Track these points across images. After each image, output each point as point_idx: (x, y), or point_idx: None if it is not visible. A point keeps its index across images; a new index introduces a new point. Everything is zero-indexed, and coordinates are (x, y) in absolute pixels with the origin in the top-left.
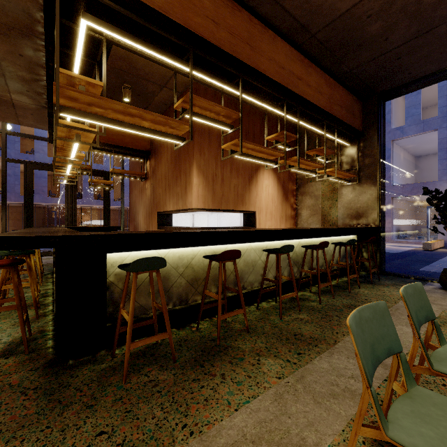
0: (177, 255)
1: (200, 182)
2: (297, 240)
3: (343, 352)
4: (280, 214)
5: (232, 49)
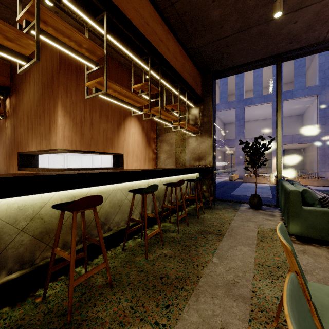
0: (16, 205)
1: (67, 123)
2: (159, 179)
3: (207, 290)
4: (144, 156)
5: None
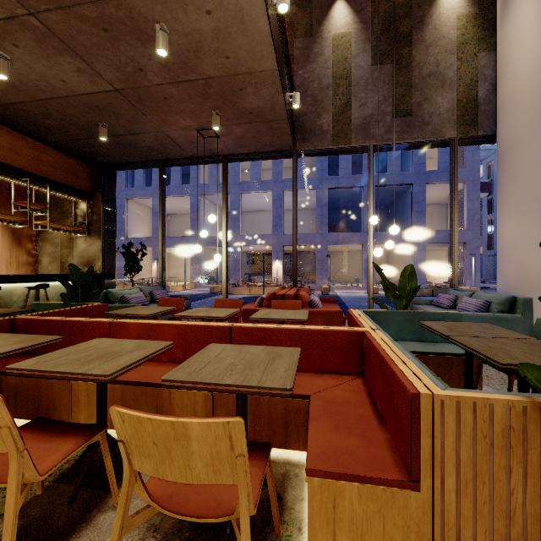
0: None
1: None
2: None
3: None
4: (7, 260)
5: None
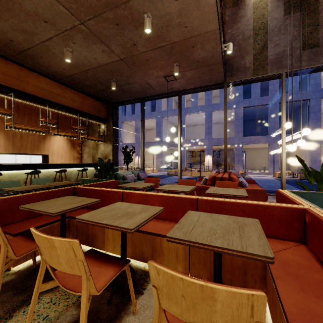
0: None
1: (2, 137)
2: (58, 169)
3: None
4: (69, 156)
5: (6, 82)
